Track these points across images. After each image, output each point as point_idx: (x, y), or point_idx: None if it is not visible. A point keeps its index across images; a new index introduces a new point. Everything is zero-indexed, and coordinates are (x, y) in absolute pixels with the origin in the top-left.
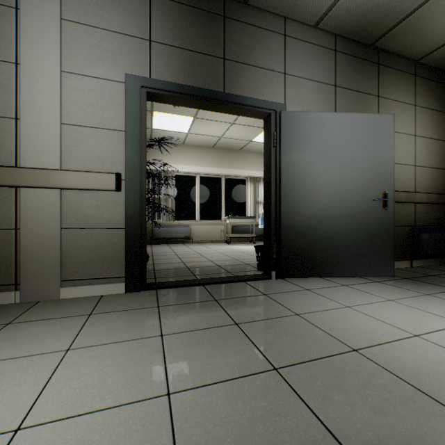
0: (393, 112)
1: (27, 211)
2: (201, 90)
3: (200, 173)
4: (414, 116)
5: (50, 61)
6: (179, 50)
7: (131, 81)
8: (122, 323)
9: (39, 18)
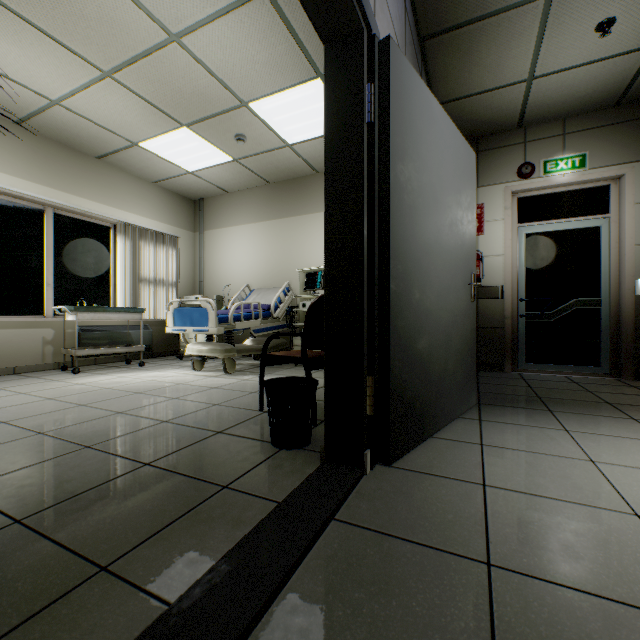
0: None
1: None
2: None
3: None
4: None
5: None
6: None
7: None
8: None
9: None
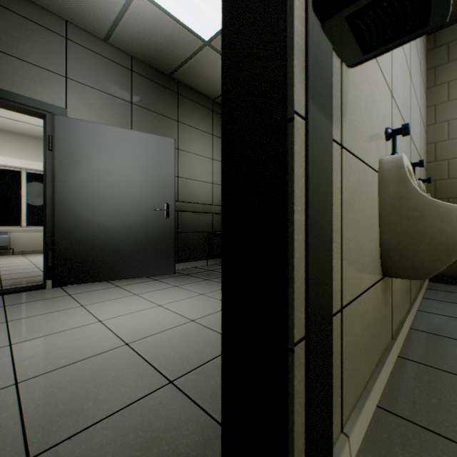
0: (193, 137)
1: None
2: None
3: (27, 168)
4: (212, 143)
5: None
6: None
7: None
8: None
9: None
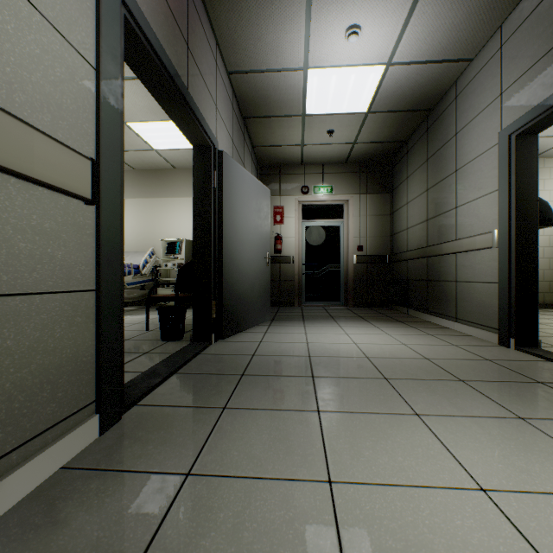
0: None
1: None
2: (176, 73)
3: None
4: None
5: None
6: None
7: None
8: (265, 437)
9: None
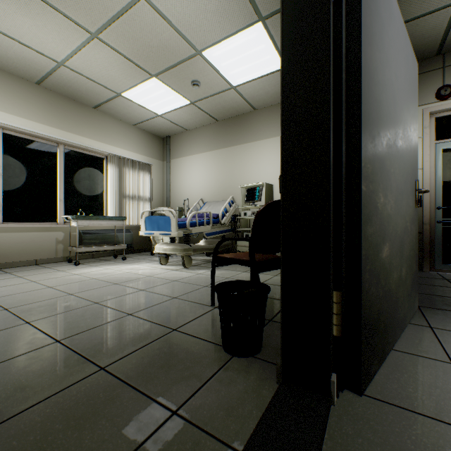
0: None
1: None
2: None
3: (5, 126)
4: None
5: None
6: None
7: None
8: None
9: None
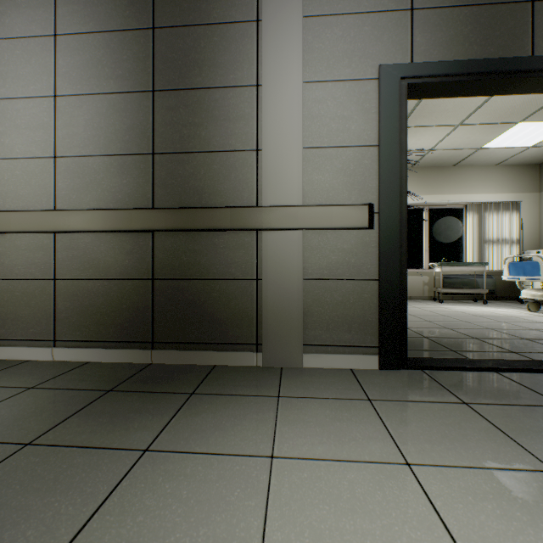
0: None
1: (268, 258)
2: (492, 62)
3: None
4: None
5: (291, 73)
6: (454, 10)
7: (386, 73)
8: (439, 427)
9: (280, 24)
